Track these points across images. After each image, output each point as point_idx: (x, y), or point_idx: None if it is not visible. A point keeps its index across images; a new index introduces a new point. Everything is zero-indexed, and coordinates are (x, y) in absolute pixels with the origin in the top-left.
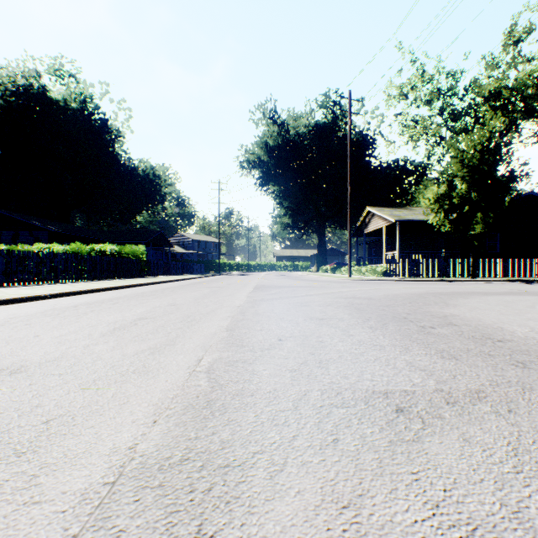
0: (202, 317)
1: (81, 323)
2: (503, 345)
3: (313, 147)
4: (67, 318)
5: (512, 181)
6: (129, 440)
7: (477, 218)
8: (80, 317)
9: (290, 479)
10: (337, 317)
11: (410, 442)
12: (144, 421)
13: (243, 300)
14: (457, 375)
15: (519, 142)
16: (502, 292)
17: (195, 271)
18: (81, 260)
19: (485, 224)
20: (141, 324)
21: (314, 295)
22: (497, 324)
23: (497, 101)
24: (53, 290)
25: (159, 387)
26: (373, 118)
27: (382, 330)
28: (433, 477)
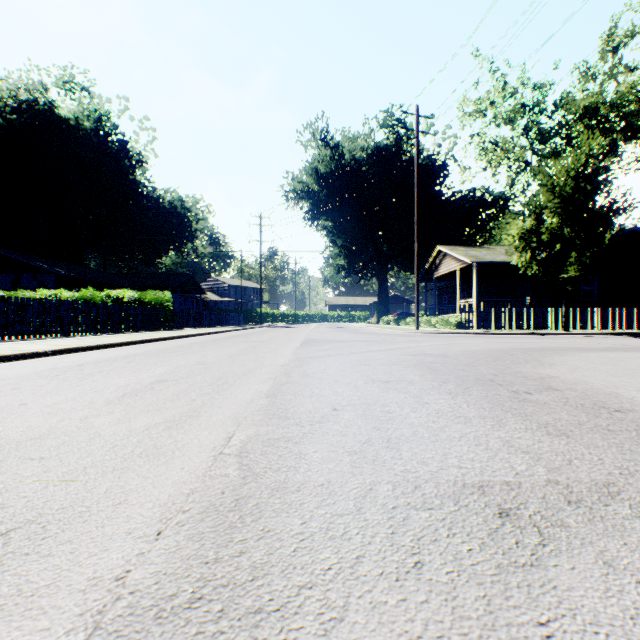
0: (236, 379)
1: (84, 387)
2: (624, 416)
3: (372, 174)
4: (67, 380)
5: (613, 213)
6: (117, 565)
7: (572, 259)
8: (83, 379)
9: (355, 636)
10: (406, 379)
11: (528, 568)
12: (143, 532)
13: (288, 358)
14: (573, 459)
15: (618, 168)
16: (604, 347)
17: (231, 323)
18: (94, 308)
19: (580, 265)
20: (159, 388)
21: (376, 351)
22: (609, 388)
23: (592, 119)
24: (56, 345)
25: (171, 477)
26: (445, 139)
27: (465, 397)
28: (573, 631)
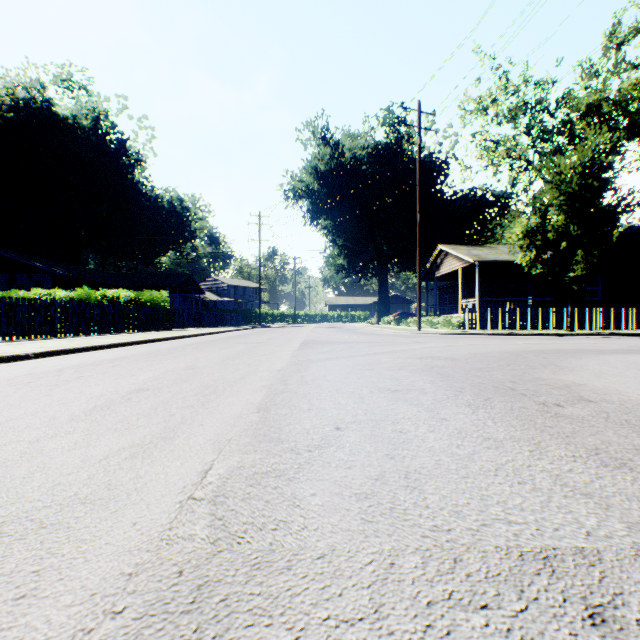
0: (226, 387)
1: (52, 397)
2: None
3: (373, 173)
4: (37, 388)
5: (621, 211)
6: None
7: (578, 257)
8: (56, 387)
9: None
10: (416, 387)
11: None
12: None
13: (286, 361)
14: None
15: (621, 167)
16: (618, 349)
17: (230, 323)
18: (87, 308)
19: (587, 264)
20: (137, 398)
21: (379, 354)
22: None
23: (595, 117)
24: (41, 347)
25: (114, 542)
26: (446, 137)
27: (487, 410)
28: None
